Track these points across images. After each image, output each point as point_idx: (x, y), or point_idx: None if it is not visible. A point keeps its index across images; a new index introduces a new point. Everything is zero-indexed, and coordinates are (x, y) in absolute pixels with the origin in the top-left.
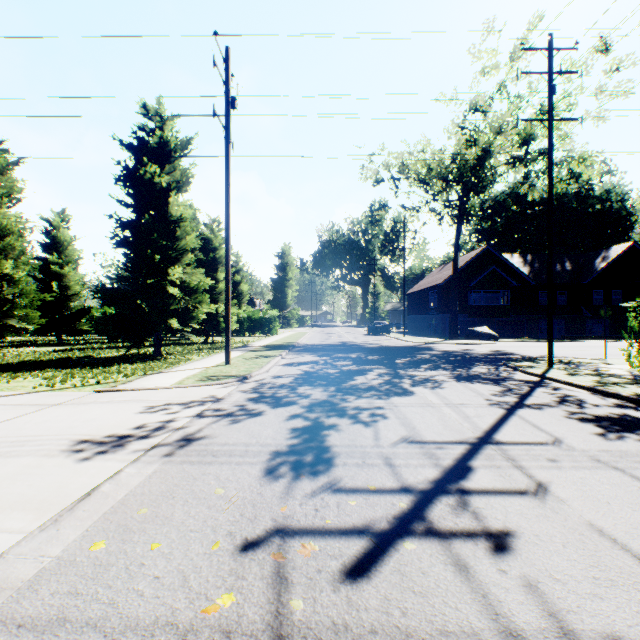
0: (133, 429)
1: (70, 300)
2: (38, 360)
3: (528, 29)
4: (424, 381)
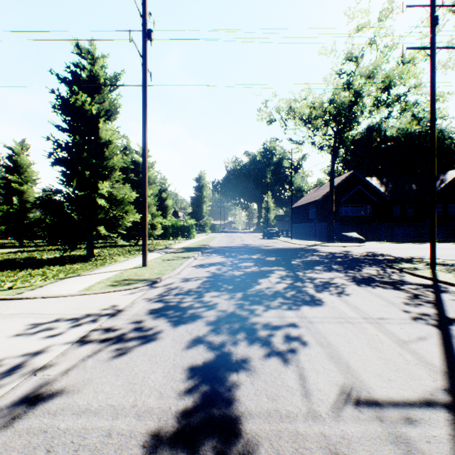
0: None
1: (29, 211)
2: None
3: None
4: (326, 285)
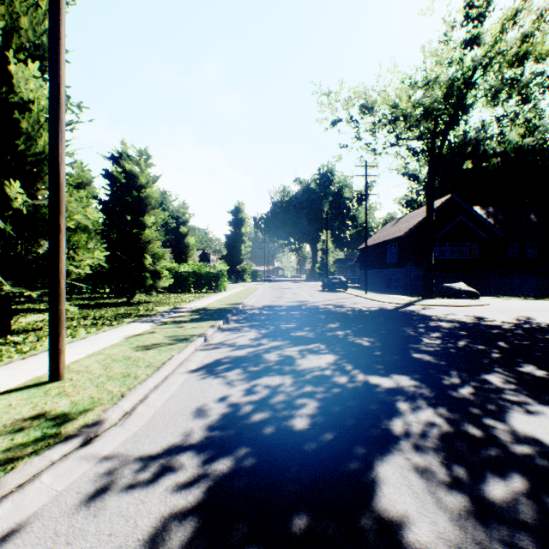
0: None
1: None
2: None
3: None
4: None
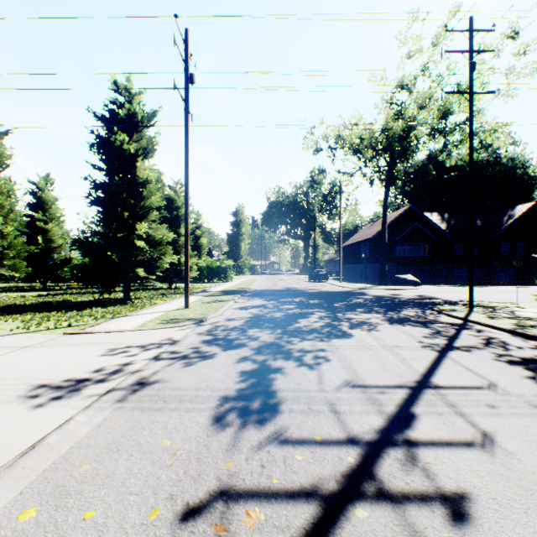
0: (92, 372)
1: (54, 252)
2: (22, 304)
3: (447, 18)
4: (360, 324)
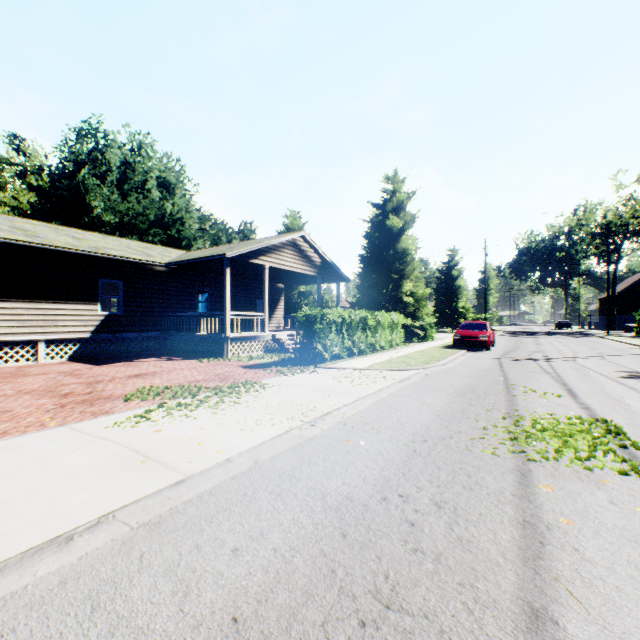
0: None
1: None
2: None
3: None
4: (549, 335)
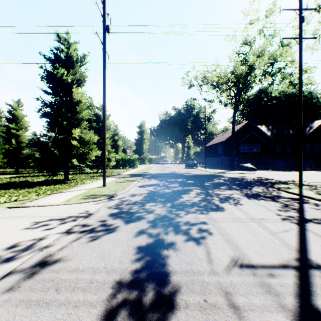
0: (4, 249)
1: (23, 149)
2: None
3: None
4: (227, 198)
